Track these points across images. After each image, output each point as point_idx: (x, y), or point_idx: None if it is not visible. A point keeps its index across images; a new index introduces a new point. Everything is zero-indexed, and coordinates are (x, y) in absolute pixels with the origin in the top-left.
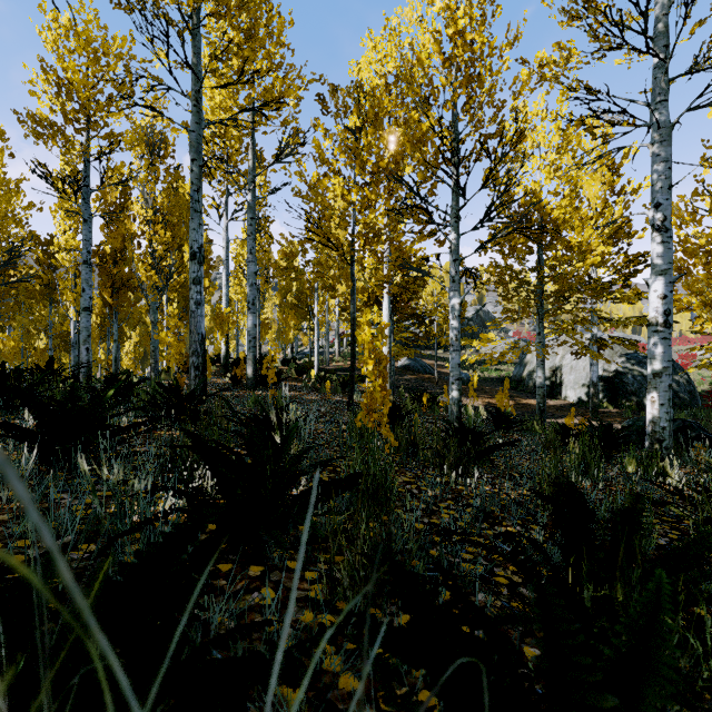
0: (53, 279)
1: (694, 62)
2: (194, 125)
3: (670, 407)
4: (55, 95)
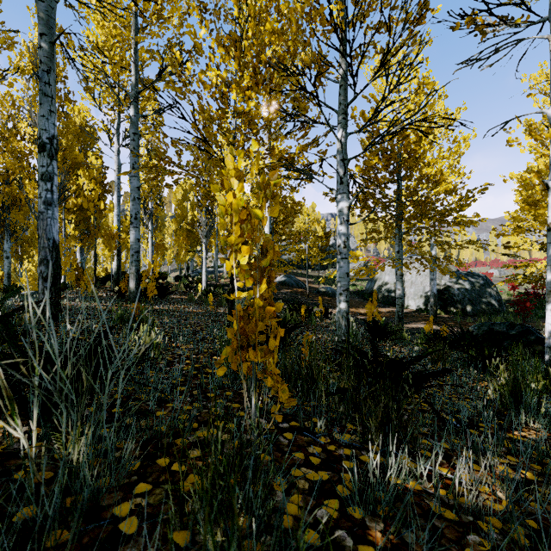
0: None
1: None
2: None
3: None
4: None
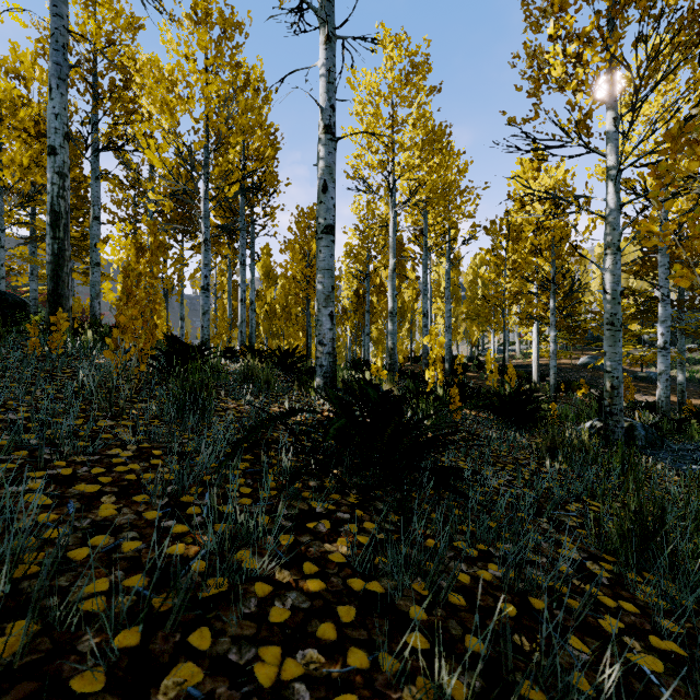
0: None
1: None
2: (424, 256)
3: (666, 391)
4: (360, 240)
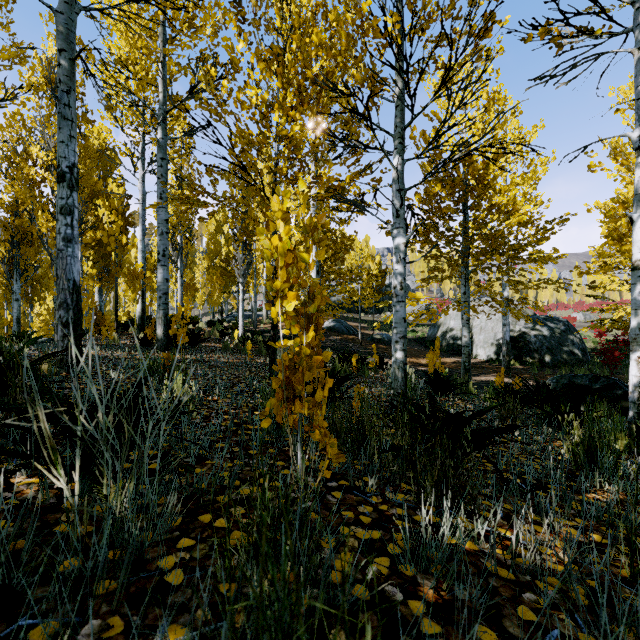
0: None
1: None
2: (62, 4)
3: None
4: None
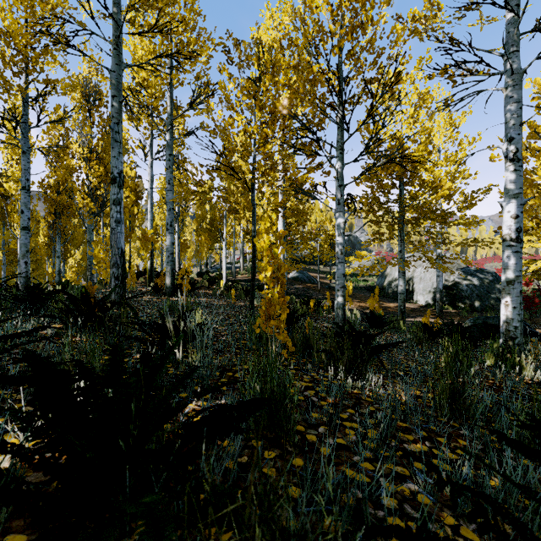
0: (6, 206)
1: (536, 24)
2: (114, 65)
3: (521, 310)
4: None
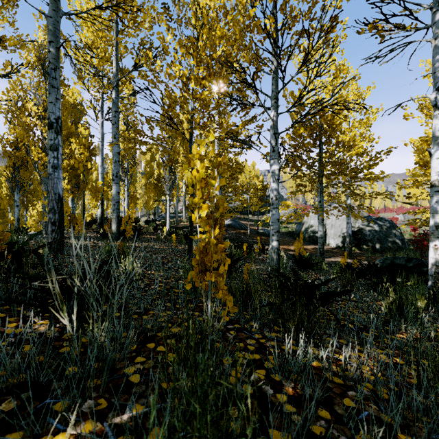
0: None
1: None
2: (51, 11)
3: None
4: None
